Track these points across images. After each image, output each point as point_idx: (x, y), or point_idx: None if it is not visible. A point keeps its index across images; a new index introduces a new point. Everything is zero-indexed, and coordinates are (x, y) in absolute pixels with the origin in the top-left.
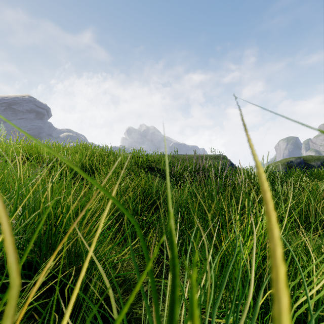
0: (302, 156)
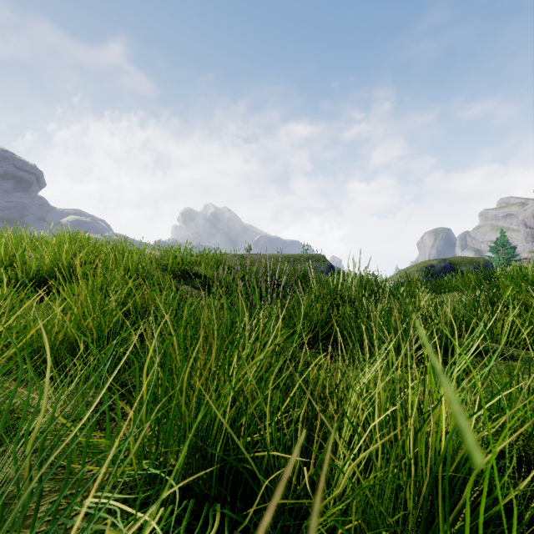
0: (449, 258)
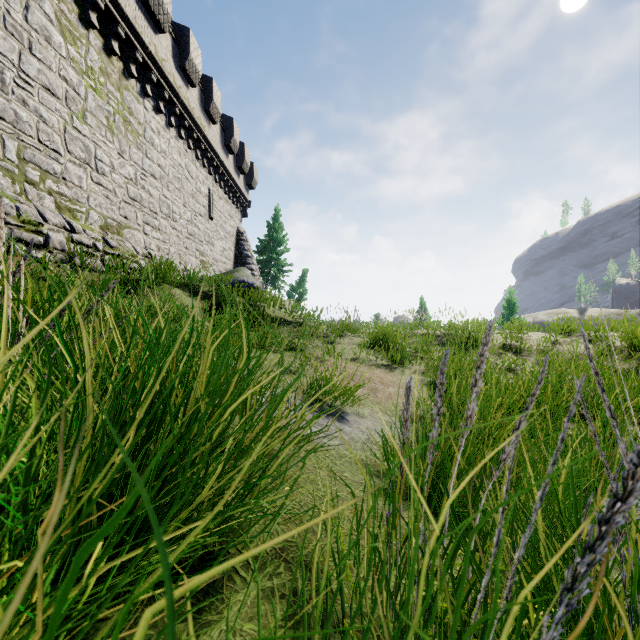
0: None
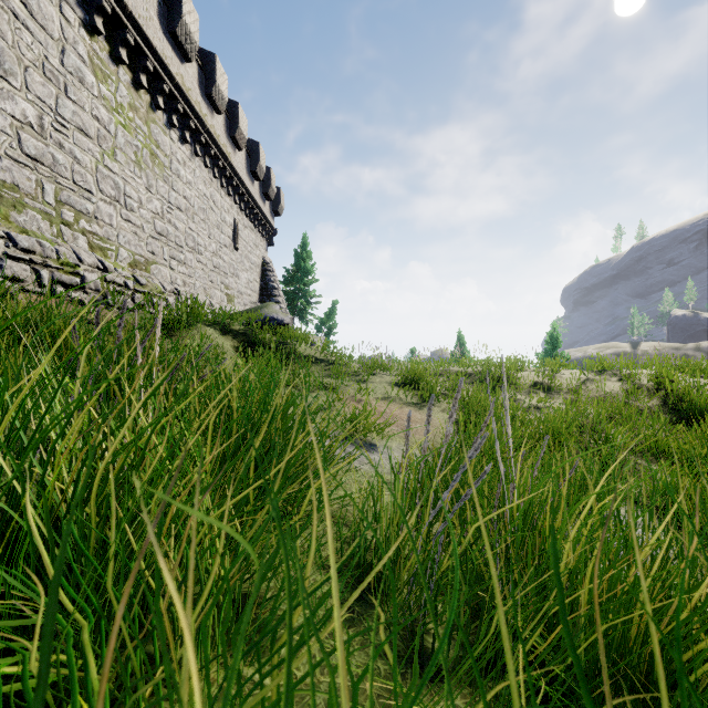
0: None
